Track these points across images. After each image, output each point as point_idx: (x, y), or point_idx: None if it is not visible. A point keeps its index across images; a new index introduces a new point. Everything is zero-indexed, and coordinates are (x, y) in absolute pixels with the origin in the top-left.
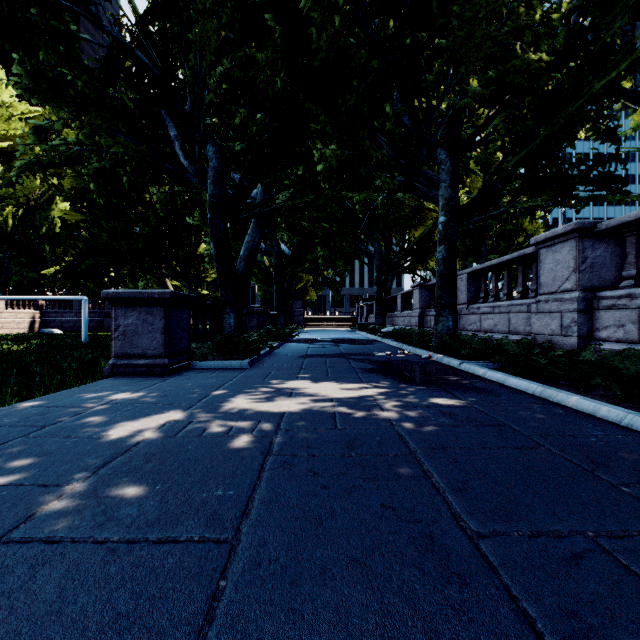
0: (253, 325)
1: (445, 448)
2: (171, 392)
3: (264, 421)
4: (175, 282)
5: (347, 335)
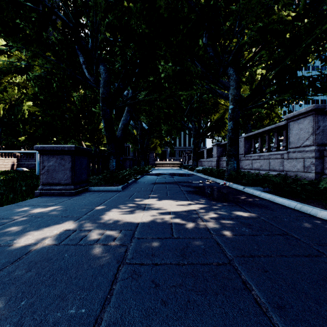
0: (127, 166)
1: (253, 256)
2: (70, 207)
3: (124, 230)
4: (87, 143)
5: (177, 171)
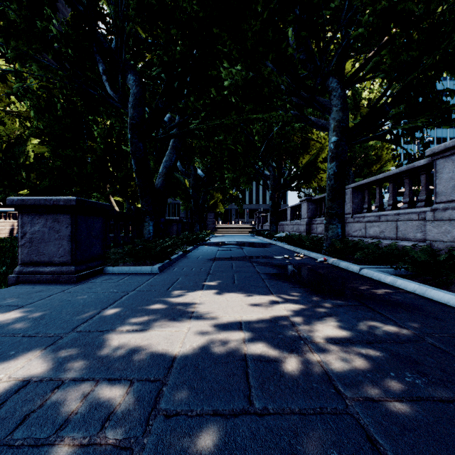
0: (173, 231)
1: None
2: (54, 310)
3: (138, 383)
4: (117, 199)
5: (248, 239)
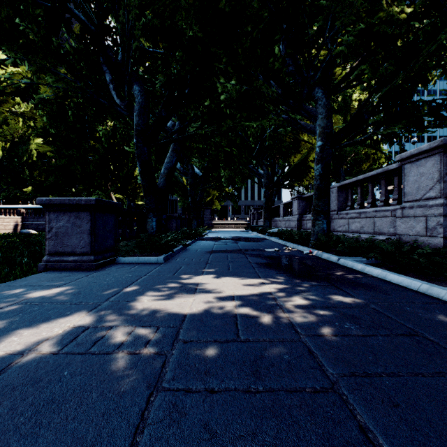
0: (173, 227)
1: (370, 375)
2: (86, 288)
3: (163, 327)
4: (118, 196)
5: (243, 234)
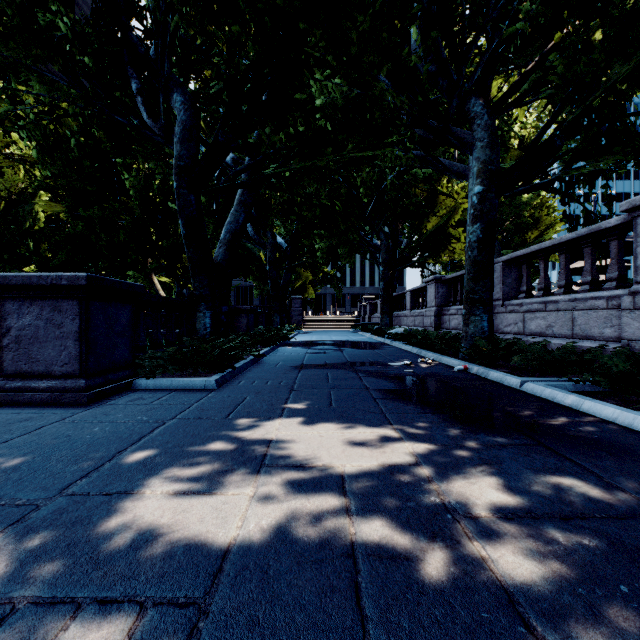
0: (242, 326)
1: None
2: (39, 454)
3: (154, 610)
4: (163, 279)
5: (350, 337)
